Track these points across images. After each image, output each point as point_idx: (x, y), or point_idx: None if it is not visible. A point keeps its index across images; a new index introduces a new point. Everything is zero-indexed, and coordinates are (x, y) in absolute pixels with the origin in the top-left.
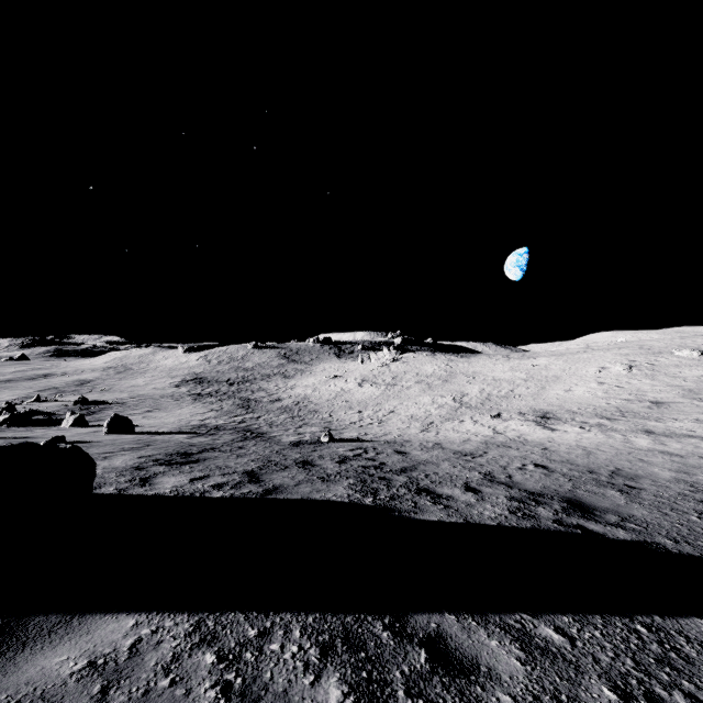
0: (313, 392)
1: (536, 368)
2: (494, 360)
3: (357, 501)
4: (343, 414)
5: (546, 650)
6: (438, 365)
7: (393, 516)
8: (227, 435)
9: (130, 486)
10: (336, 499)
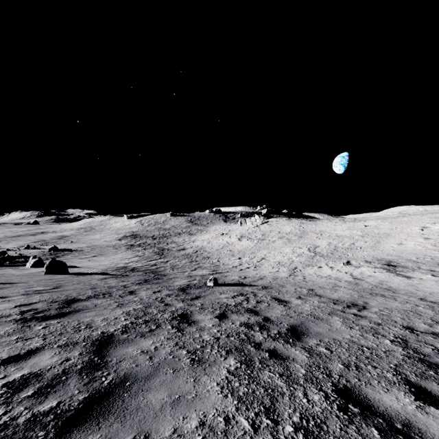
0: (207, 244)
1: (368, 228)
2: (334, 223)
3: None
4: (227, 260)
5: None
6: (294, 226)
7: None
8: (135, 277)
9: None
10: None
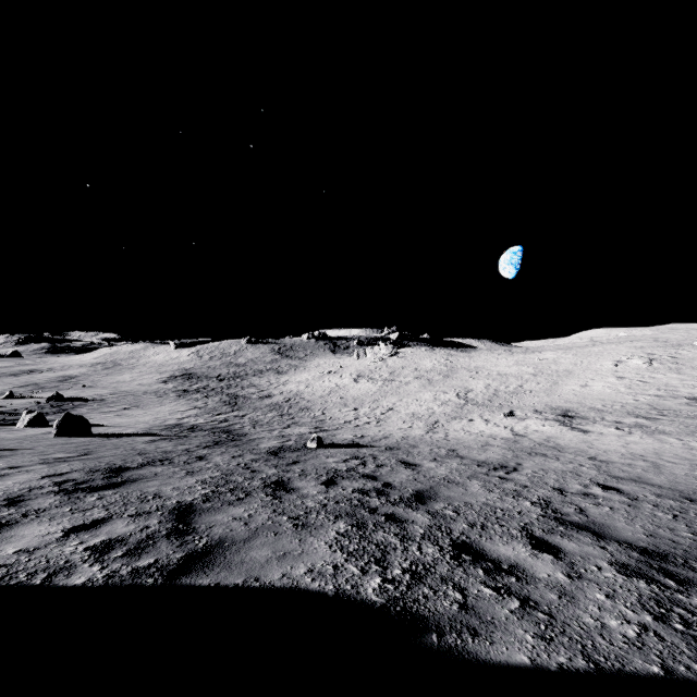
0: (306, 388)
1: (544, 362)
2: (497, 355)
3: (350, 589)
4: (337, 412)
5: None
6: (438, 359)
7: (431, 654)
8: (198, 438)
9: None
10: (311, 583)
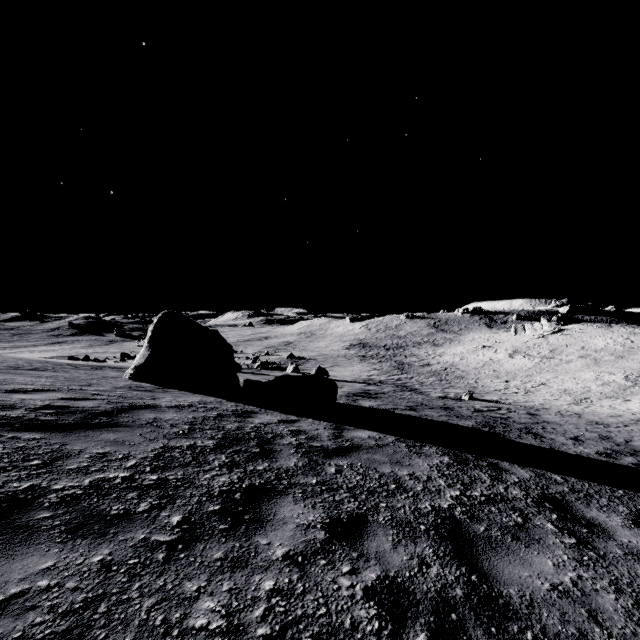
0: (460, 360)
1: None
2: None
3: (477, 428)
4: (488, 382)
5: (548, 478)
6: (614, 338)
7: (498, 436)
8: (389, 387)
9: (349, 402)
10: (463, 425)
